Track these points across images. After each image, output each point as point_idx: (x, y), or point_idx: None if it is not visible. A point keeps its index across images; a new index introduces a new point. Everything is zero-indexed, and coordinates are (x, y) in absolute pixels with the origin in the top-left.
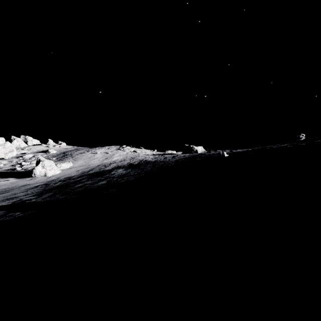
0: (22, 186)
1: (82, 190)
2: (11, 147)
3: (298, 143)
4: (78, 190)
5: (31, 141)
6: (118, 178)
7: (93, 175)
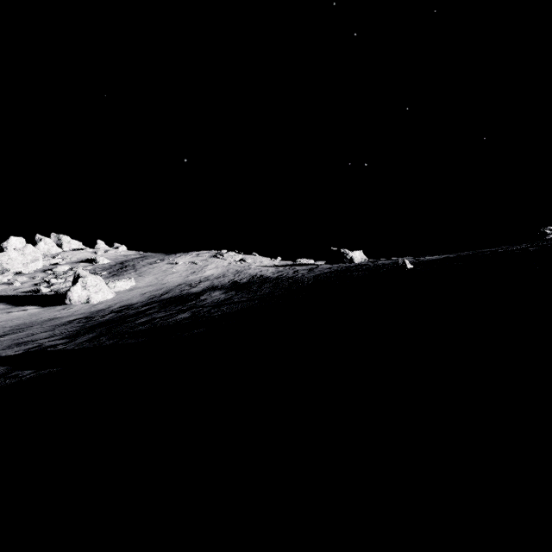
0: (47, 321)
1: (147, 329)
2: (34, 254)
3: (547, 243)
4: (140, 330)
5: (68, 244)
6: (212, 308)
7: (169, 302)
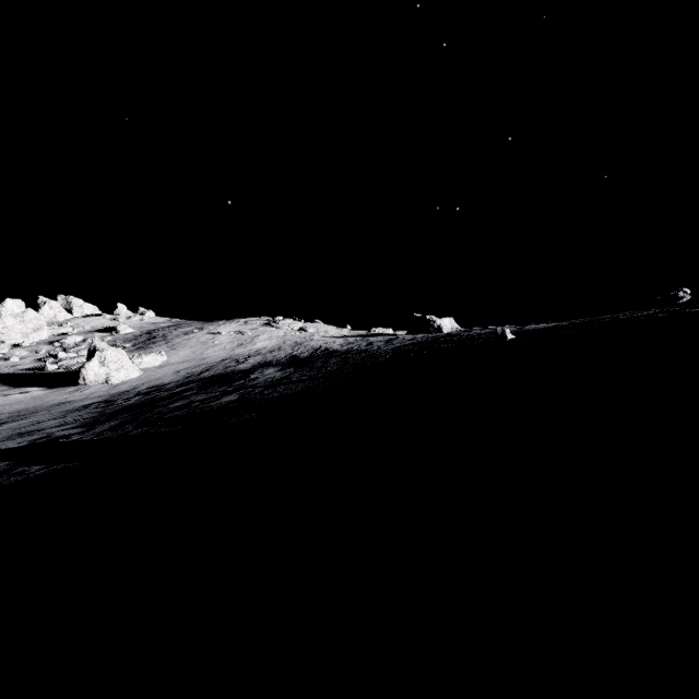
0: (55, 406)
1: (184, 415)
2: (37, 321)
3: (679, 308)
4: (176, 416)
5: (80, 308)
6: (265, 389)
7: (210, 382)
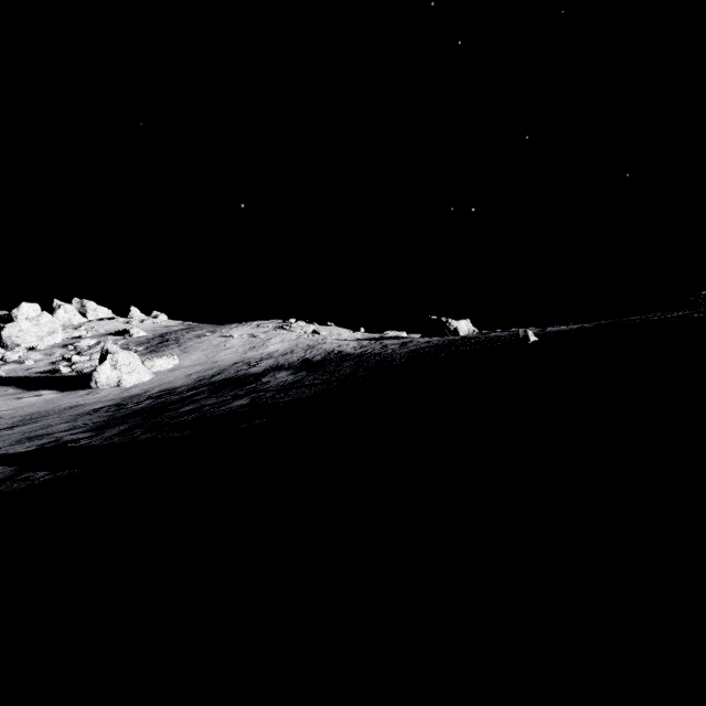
0: (67, 409)
1: (193, 419)
2: (51, 324)
3: None
4: (185, 420)
5: (94, 311)
6: (277, 393)
7: (222, 386)
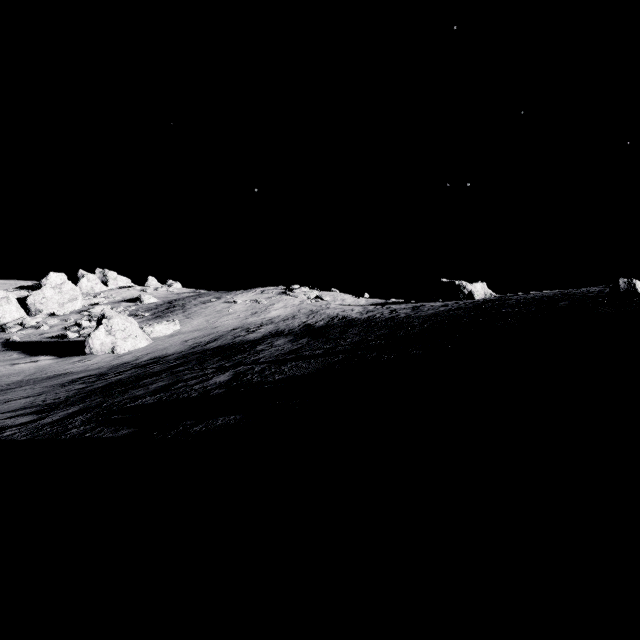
0: (48, 379)
1: (152, 404)
2: (73, 292)
3: None
4: (143, 405)
5: (114, 280)
6: (267, 367)
7: (212, 354)
